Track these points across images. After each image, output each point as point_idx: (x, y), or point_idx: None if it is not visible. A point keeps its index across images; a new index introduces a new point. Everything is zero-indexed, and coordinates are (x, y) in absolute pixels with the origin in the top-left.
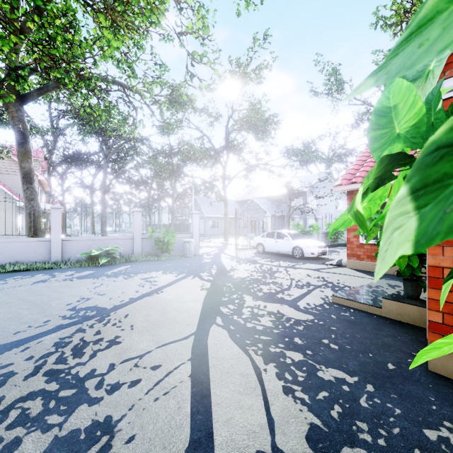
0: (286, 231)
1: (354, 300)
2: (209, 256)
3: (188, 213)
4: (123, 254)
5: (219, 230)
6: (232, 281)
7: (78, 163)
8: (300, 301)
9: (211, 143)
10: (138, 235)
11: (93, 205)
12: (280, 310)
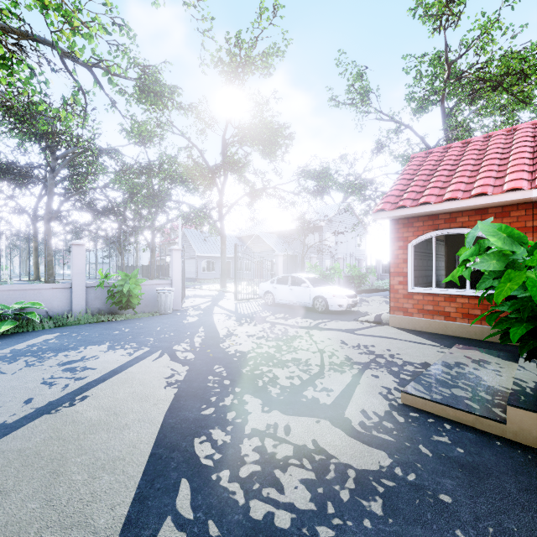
0: (303, 274)
1: (447, 403)
2: (196, 312)
3: (165, 249)
4: (52, 313)
5: (215, 273)
6: (226, 361)
7: (9, 177)
8: (348, 405)
9: (203, 157)
10: (80, 282)
11: (36, 239)
12: (319, 438)
